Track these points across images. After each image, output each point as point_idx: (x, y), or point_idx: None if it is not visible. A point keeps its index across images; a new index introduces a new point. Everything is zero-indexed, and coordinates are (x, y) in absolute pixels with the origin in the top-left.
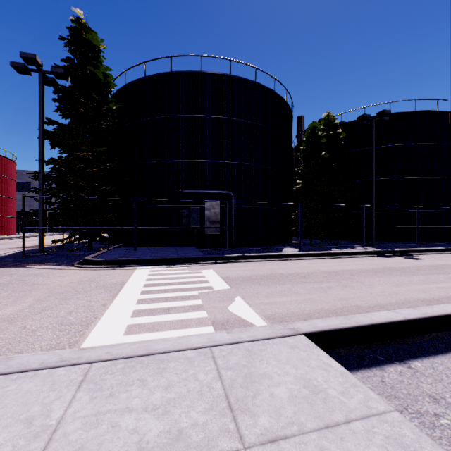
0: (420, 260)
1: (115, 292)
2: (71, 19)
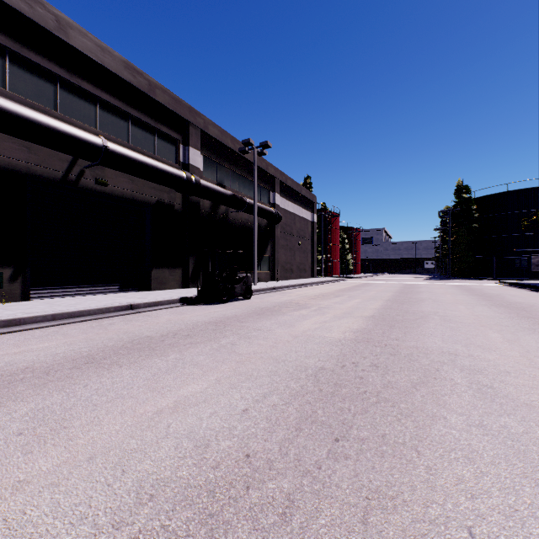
0: None
1: None
2: (457, 183)
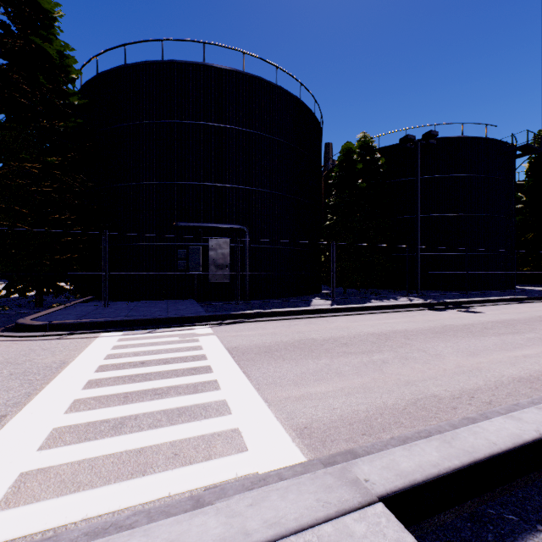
0: (479, 314)
1: (39, 386)
2: None
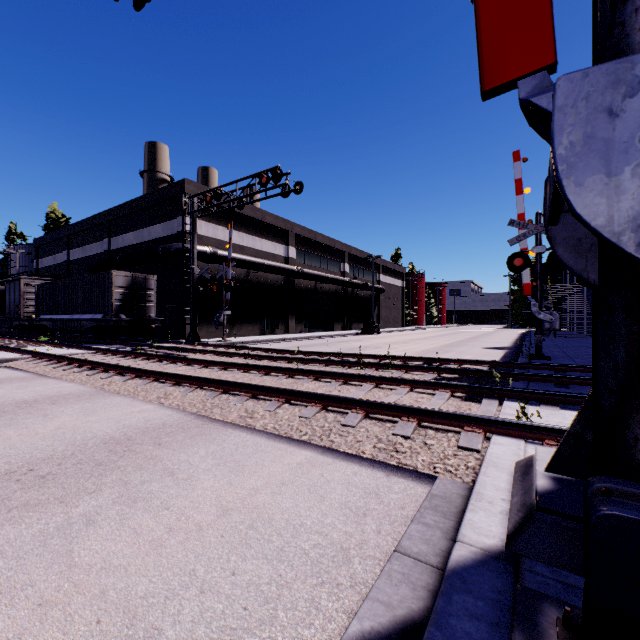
0: None
1: None
2: None
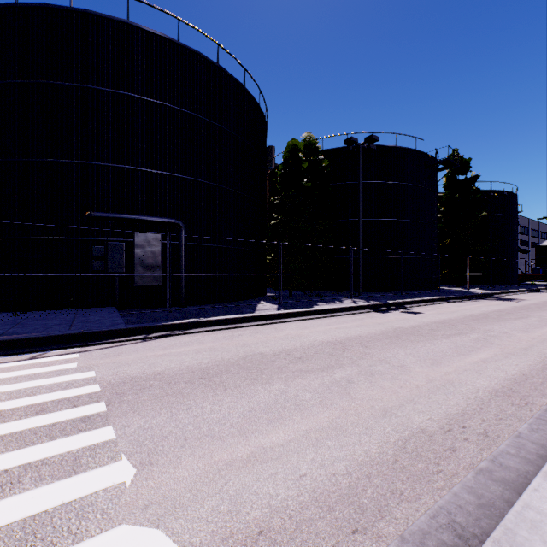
0: (420, 314)
1: None
2: None
